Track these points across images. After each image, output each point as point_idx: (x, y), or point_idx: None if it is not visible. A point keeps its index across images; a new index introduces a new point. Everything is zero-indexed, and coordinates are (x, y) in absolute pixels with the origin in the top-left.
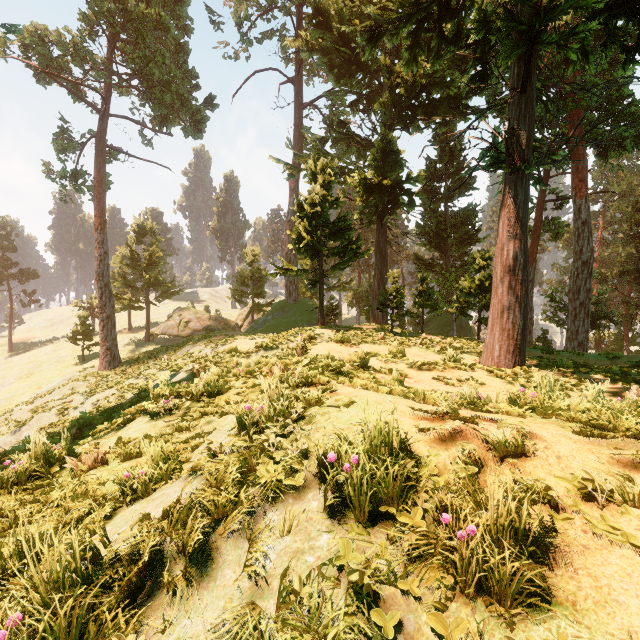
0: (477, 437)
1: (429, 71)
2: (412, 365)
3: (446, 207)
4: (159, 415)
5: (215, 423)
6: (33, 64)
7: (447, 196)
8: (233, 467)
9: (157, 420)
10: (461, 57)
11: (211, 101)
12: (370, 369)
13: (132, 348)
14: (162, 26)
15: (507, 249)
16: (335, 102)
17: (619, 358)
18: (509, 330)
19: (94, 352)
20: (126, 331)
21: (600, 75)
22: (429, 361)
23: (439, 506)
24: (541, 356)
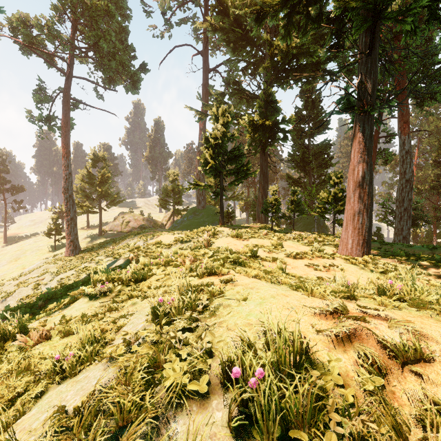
0: (371, 337)
1: (298, 44)
2: (289, 255)
3: (309, 141)
4: (96, 296)
5: (138, 305)
6: (18, 40)
7: (310, 134)
8: (141, 366)
9: (94, 301)
10: (320, 35)
11: (144, 67)
12: (258, 258)
13: (89, 240)
14: (109, 13)
15: (357, 170)
16: (231, 68)
17: (437, 249)
18: (359, 229)
19: (63, 243)
20: (85, 228)
21: (418, 48)
22: (301, 252)
23: (357, 438)
24: (380, 247)
